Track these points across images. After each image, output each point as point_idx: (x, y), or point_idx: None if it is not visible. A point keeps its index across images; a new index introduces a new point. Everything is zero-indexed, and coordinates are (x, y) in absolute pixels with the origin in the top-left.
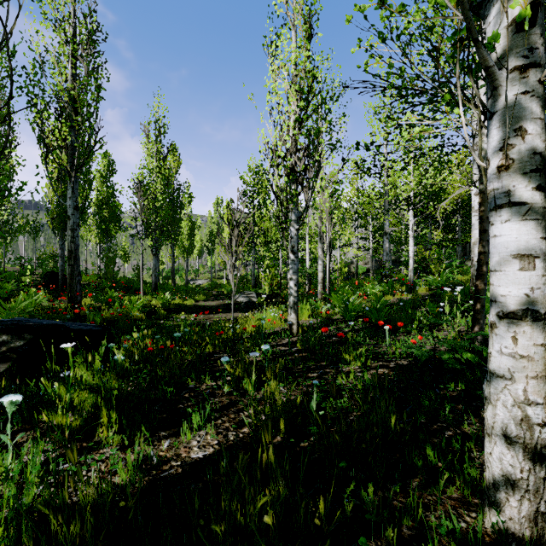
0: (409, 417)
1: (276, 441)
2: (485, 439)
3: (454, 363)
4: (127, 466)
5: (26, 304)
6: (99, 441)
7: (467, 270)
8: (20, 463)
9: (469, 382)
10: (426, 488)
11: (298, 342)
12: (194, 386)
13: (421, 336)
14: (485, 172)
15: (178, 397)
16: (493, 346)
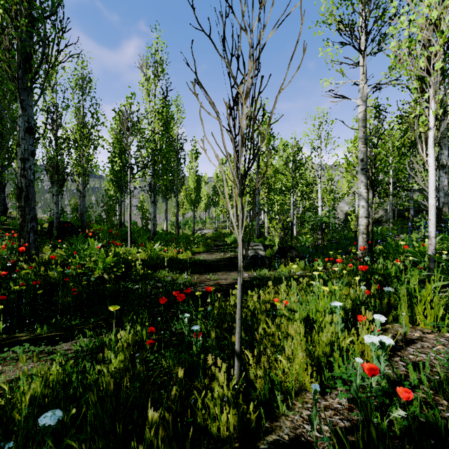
0: None
1: None
2: None
3: None
4: None
5: None
6: None
7: None
8: None
9: None
10: None
11: None
12: None
13: None
14: None
15: None
16: None
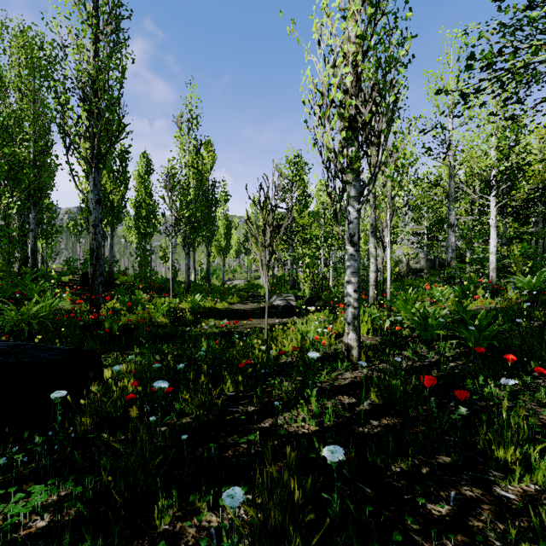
0: None
1: None
2: None
3: None
4: None
5: (40, 308)
6: None
7: None
8: None
9: None
10: None
11: (372, 391)
12: (168, 531)
13: None
14: None
15: None
16: None
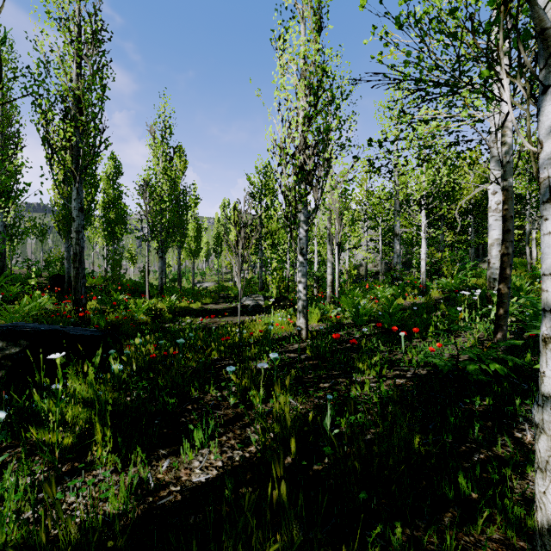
0: (433, 436)
1: (286, 463)
2: (536, 475)
3: (479, 375)
4: (120, 492)
5: (30, 308)
6: (92, 460)
7: (480, 273)
8: (2, 488)
9: (498, 396)
10: (461, 526)
11: (307, 349)
12: (197, 397)
13: (439, 343)
14: (534, 158)
15: (180, 409)
16: (548, 365)
